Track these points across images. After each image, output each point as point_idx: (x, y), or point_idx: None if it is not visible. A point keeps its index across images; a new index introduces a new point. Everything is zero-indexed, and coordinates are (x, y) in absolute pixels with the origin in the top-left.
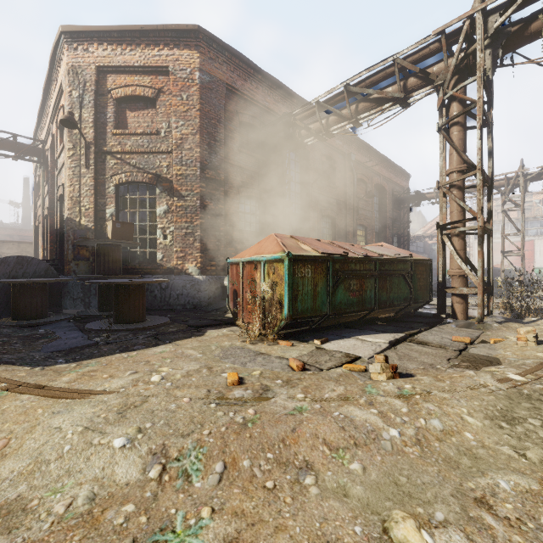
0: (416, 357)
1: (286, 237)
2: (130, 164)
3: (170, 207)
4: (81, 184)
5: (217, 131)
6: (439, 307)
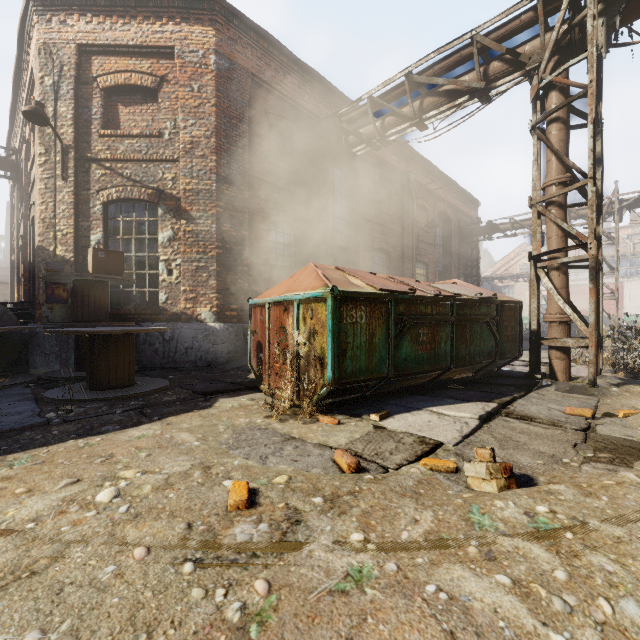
0: (524, 443)
1: (329, 268)
2: (123, 175)
3: (176, 233)
4: (56, 201)
5: (239, 134)
6: (533, 364)
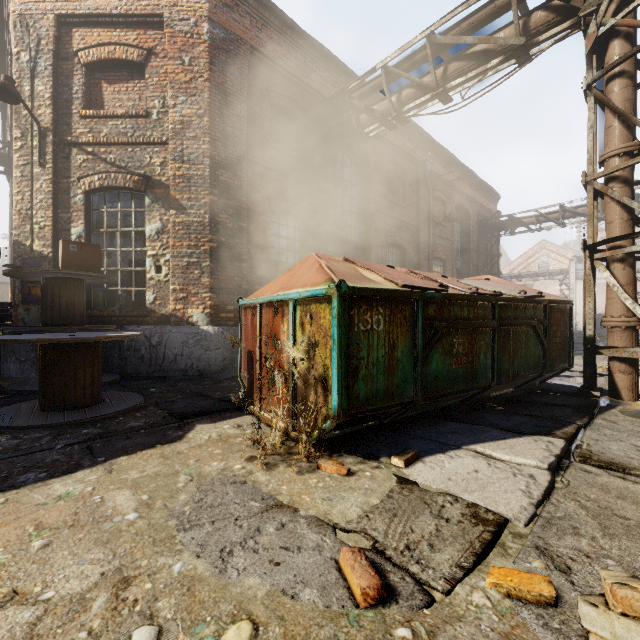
0: (638, 522)
1: (336, 259)
2: (106, 160)
3: (165, 224)
4: (33, 190)
5: (236, 113)
6: (588, 379)
